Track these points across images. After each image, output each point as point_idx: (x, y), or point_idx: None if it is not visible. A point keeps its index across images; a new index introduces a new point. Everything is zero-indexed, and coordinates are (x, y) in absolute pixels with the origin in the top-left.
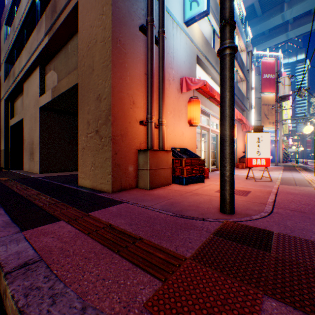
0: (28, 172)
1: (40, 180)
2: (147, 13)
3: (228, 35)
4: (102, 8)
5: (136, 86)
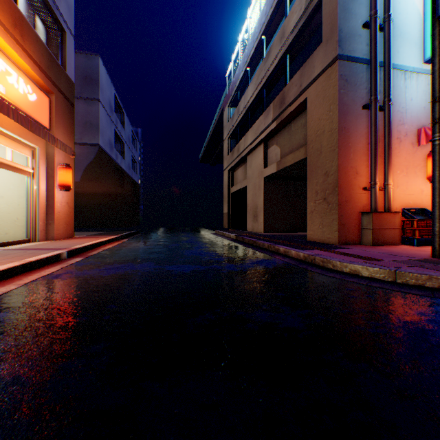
0: (252, 231)
1: (273, 236)
2: (369, 93)
3: (436, 130)
4: (328, 106)
5: (358, 158)
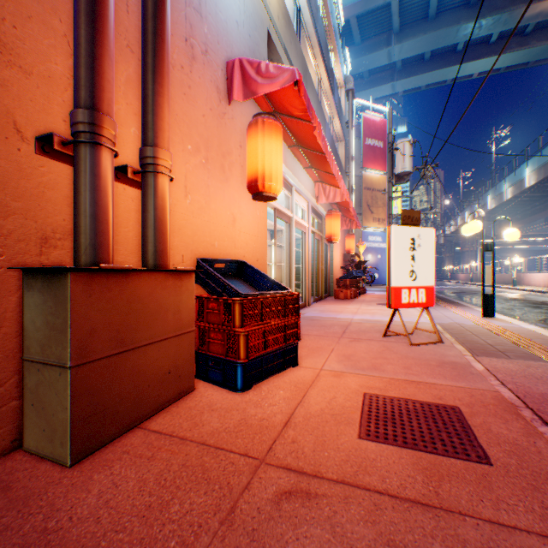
0: None
1: None
2: None
3: None
4: None
5: None
